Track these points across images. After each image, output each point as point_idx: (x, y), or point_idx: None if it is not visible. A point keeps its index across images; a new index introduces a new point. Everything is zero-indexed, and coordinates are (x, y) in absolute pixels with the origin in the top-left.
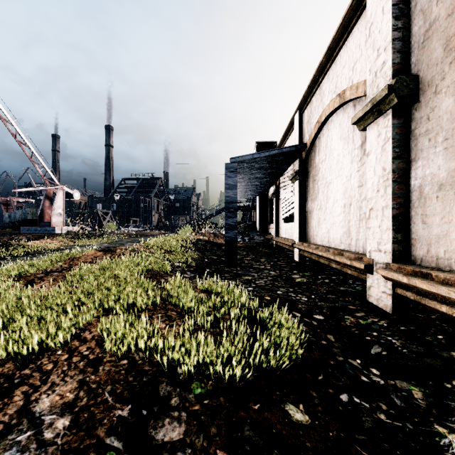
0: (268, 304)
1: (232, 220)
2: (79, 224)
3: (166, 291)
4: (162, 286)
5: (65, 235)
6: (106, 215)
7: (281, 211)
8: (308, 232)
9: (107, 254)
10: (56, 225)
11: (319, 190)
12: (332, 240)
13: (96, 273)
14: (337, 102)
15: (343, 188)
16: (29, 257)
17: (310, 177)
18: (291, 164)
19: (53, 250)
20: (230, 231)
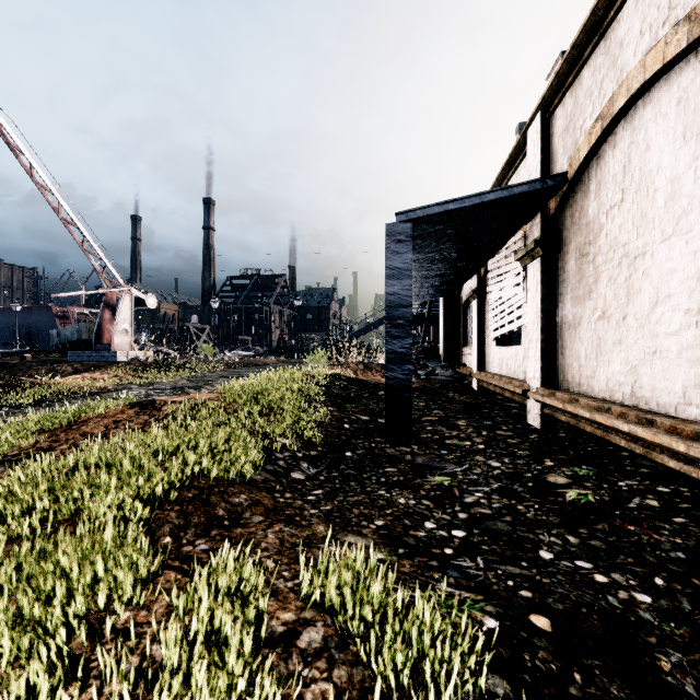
0: (566, 687)
1: (401, 344)
2: (148, 347)
3: (125, 695)
4: (133, 642)
5: (123, 366)
6: (201, 331)
7: (491, 324)
8: (565, 367)
9: (142, 414)
10: (120, 349)
11: (600, 276)
12: (648, 393)
13: (27, 500)
14: (679, 40)
15: (698, 262)
16: (40, 407)
17: (569, 250)
18: (518, 229)
19: (90, 393)
20: (397, 366)
